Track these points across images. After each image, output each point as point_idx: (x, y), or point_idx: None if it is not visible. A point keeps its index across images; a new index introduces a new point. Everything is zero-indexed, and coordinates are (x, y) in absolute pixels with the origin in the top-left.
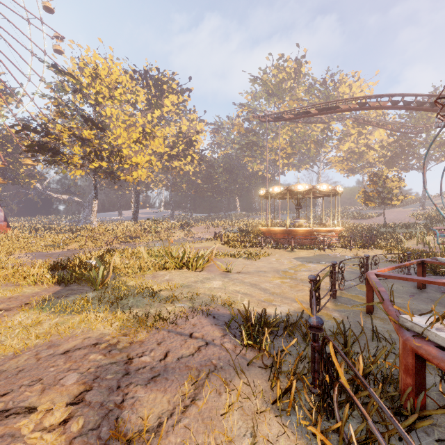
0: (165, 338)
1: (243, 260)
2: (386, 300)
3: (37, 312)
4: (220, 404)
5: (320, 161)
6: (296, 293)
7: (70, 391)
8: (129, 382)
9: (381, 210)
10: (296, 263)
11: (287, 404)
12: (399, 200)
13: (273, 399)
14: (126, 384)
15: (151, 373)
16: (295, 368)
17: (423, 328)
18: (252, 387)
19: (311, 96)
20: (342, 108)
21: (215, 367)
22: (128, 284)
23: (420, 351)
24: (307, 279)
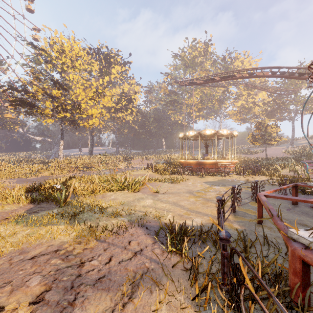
0: (109, 245)
1: (167, 184)
2: (274, 215)
3: (14, 225)
4: (151, 301)
5: (221, 114)
6: (206, 208)
7: (33, 292)
8: (81, 282)
9: (263, 148)
10: (205, 186)
11: (203, 299)
12: (276, 141)
13: (192, 295)
14: (78, 285)
15: (98, 275)
16: (209, 270)
17: (307, 240)
18: (176, 286)
19: (215, 68)
20: (237, 76)
21: (147, 269)
22: (84, 203)
23: (306, 259)
24: (214, 198)
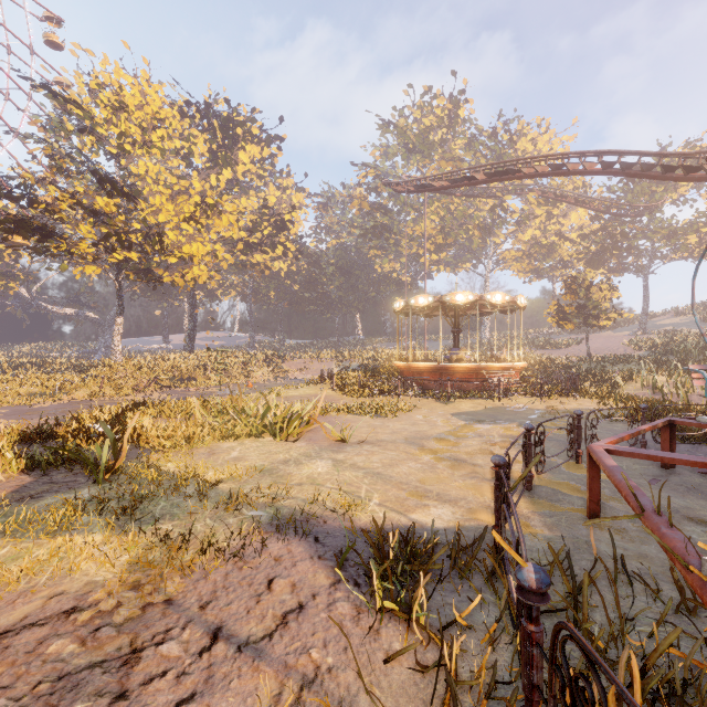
0: (217, 593)
1: (368, 418)
2: (648, 509)
3: None
4: None
5: (489, 258)
6: (462, 481)
7: None
8: None
9: (581, 334)
10: (457, 424)
11: None
12: (610, 319)
13: None
14: None
15: (175, 692)
16: (491, 680)
17: None
18: None
19: (474, 154)
20: (525, 173)
21: (316, 669)
22: (162, 469)
23: None
24: (478, 453)
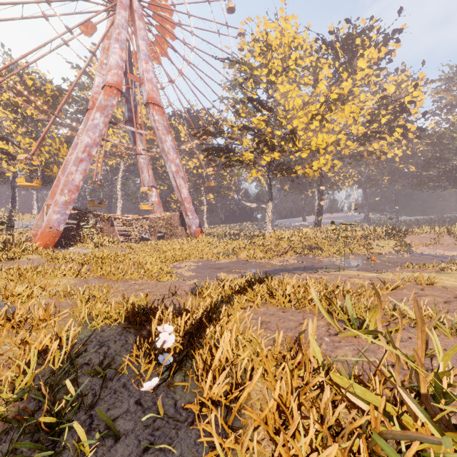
0: None
1: None
2: None
3: None
4: None
5: None
6: None
7: None
8: None
9: None
10: None
11: None
12: None
13: None
14: None
15: None
16: None
17: None
18: None
19: None
20: None
21: None
22: None
23: None
24: None
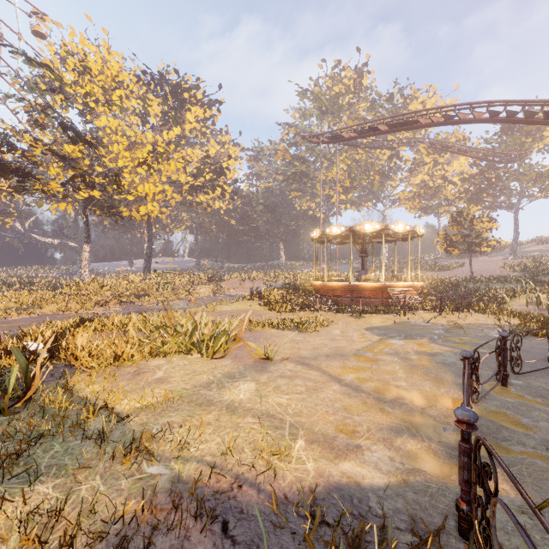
0: None
1: (290, 333)
2: None
3: None
4: None
5: (386, 198)
6: (391, 408)
7: None
8: None
9: (461, 259)
10: (372, 339)
11: None
12: (490, 246)
13: None
14: None
15: None
16: None
17: None
18: None
19: (374, 115)
20: (421, 123)
21: None
22: (80, 394)
23: None
24: (399, 372)
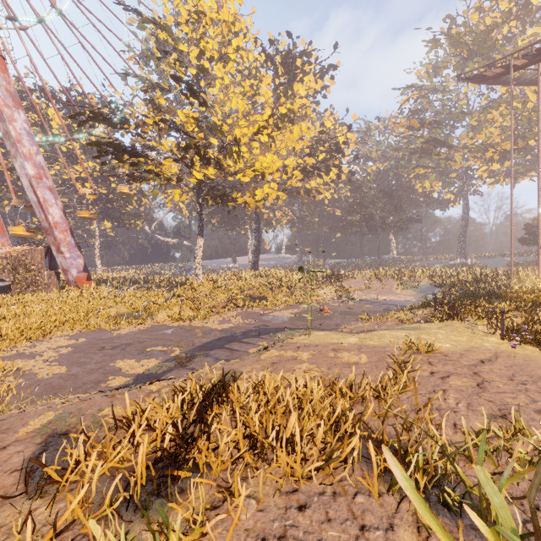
0: None
1: None
2: None
3: None
4: None
5: None
6: None
7: None
8: None
9: None
10: None
11: None
12: None
13: None
14: None
15: None
16: None
17: None
18: None
19: None
20: None
21: None
22: None
23: None
24: None
